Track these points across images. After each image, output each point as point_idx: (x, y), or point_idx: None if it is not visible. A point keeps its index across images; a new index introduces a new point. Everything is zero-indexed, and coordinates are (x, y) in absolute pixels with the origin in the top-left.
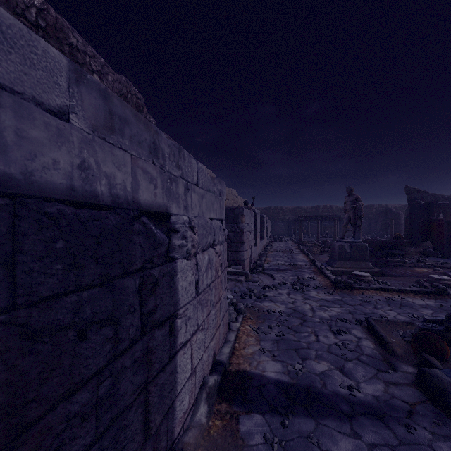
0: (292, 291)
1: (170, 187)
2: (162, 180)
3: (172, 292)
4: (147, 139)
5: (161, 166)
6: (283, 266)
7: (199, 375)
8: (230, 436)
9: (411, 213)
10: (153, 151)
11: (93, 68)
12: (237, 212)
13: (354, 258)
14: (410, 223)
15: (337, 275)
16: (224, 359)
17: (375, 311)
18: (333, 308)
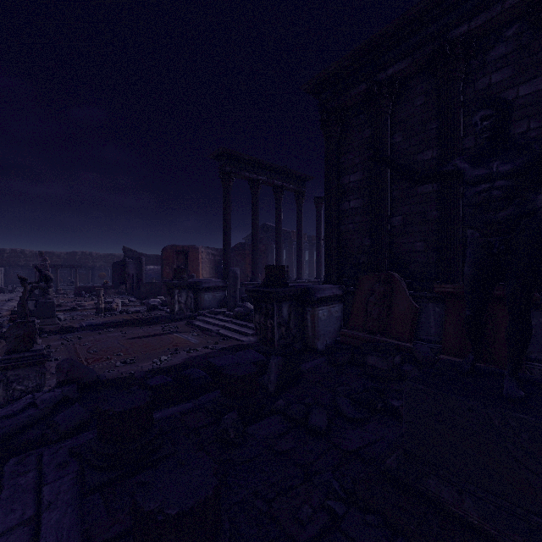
0: None
1: None
2: None
3: None
4: None
5: None
6: None
7: None
8: None
9: (113, 266)
10: None
11: None
12: None
13: None
14: (113, 273)
15: None
16: None
17: None
18: None
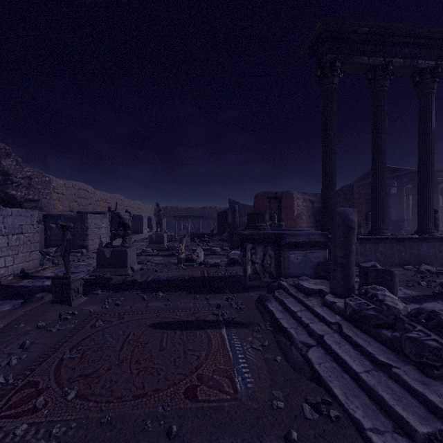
0: None
1: None
2: None
3: None
4: None
5: None
6: None
7: (11, 270)
8: (18, 282)
9: (218, 216)
10: None
11: None
12: (84, 217)
13: (157, 242)
14: (218, 222)
15: None
16: (29, 272)
17: None
18: None
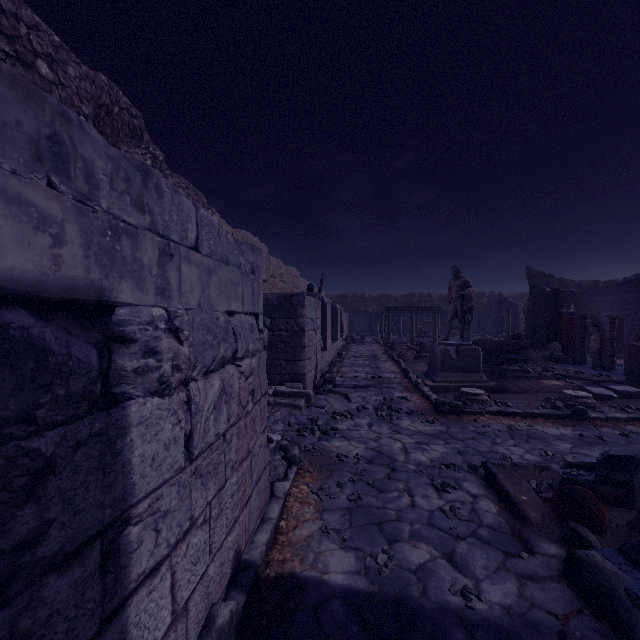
0: (375, 420)
1: (113, 246)
2: (85, 228)
3: (110, 475)
4: (28, 125)
5: (81, 198)
6: (364, 380)
7: (197, 610)
8: None
9: (534, 303)
10: (54, 158)
11: (35, 48)
12: (294, 301)
13: (463, 367)
14: (533, 317)
15: (440, 392)
16: (256, 558)
17: (494, 449)
18: (435, 446)
